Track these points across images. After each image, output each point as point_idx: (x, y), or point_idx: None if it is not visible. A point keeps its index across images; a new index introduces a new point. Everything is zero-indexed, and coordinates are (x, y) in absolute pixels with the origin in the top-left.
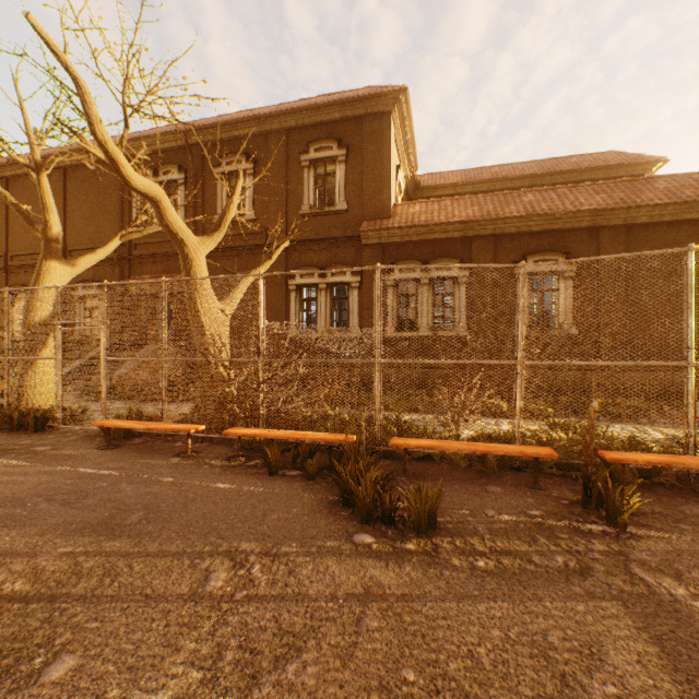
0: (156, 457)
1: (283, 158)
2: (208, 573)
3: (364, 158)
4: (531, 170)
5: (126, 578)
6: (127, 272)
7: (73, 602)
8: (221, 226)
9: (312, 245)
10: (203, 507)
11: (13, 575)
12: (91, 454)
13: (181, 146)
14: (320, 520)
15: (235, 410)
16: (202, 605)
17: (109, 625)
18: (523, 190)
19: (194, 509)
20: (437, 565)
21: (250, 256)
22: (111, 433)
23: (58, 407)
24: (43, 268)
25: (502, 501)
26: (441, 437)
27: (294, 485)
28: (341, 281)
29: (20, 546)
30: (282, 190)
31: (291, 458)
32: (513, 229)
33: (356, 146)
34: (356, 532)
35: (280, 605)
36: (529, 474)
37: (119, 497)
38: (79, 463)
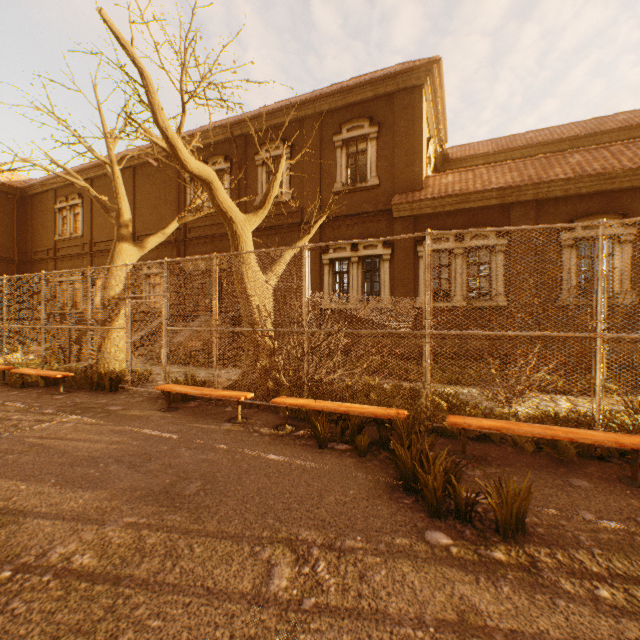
0: (210, 421)
1: (317, 141)
2: (269, 567)
3: (395, 134)
4: (571, 133)
5: (186, 562)
6: (182, 253)
7: (136, 588)
8: (265, 203)
9: (345, 220)
10: (257, 480)
11: (83, 545)
12: (154, 416)
13: (227, 139)
14: (381, 508)
15: (280, 378)
16: (268, 612)
17: (171, 626)
18: (569, 151)
19: (249, 482)
20: (543, 588)
21: (287, 233)
22: (171, 396)
23: (128, 371)
24: (116, 249)
25: (598, 501)
26: (496, 414)
27: (345, 461)
28: (372, 254)
29: (91, 511)
30: (316, 171)
31: (338, 431)
32: (559, 193)
33: (387, 123)
34: (427, 528)
35: (357, 625)
36: (617, 466)
37: (178, 463)
38: (144, 424)
